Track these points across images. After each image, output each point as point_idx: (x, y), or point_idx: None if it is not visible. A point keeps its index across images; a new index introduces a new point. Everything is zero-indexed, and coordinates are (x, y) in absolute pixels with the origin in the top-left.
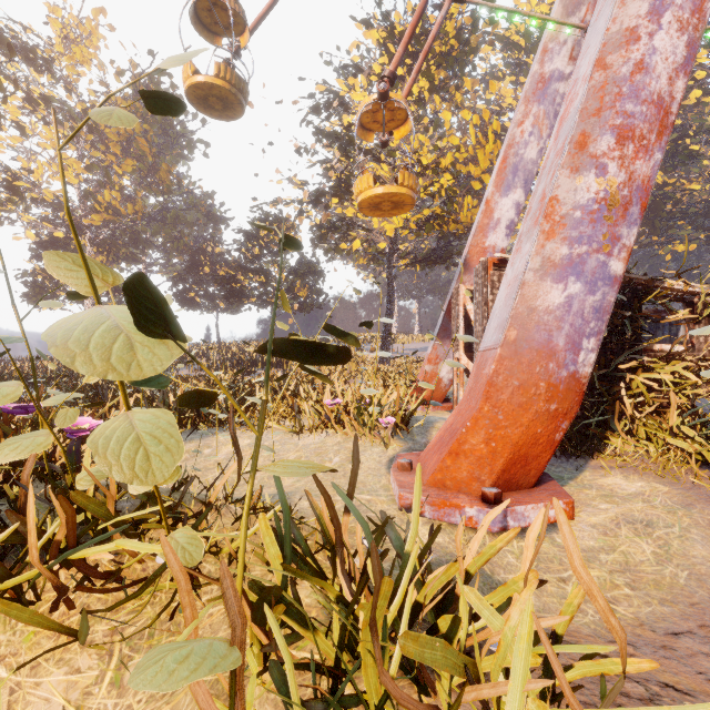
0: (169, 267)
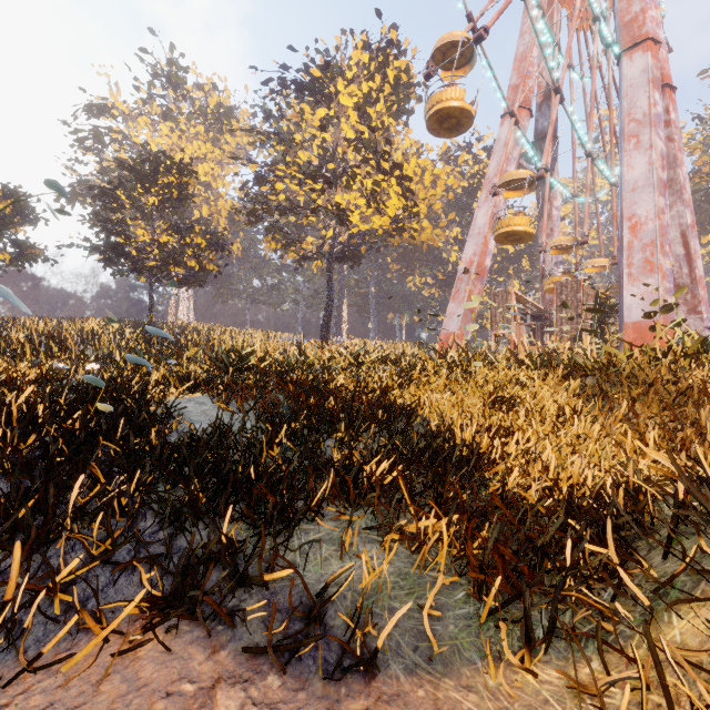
0: None
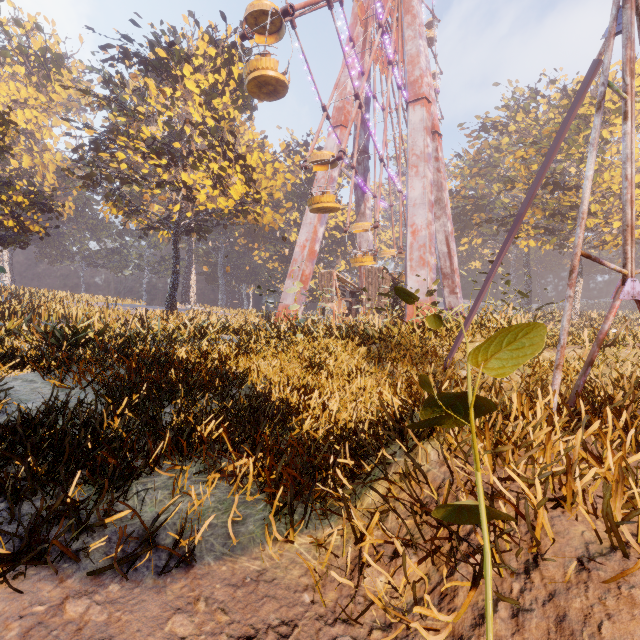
0: None
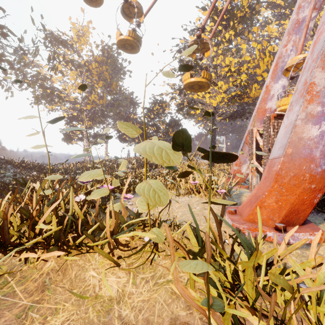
0: (115, 125)
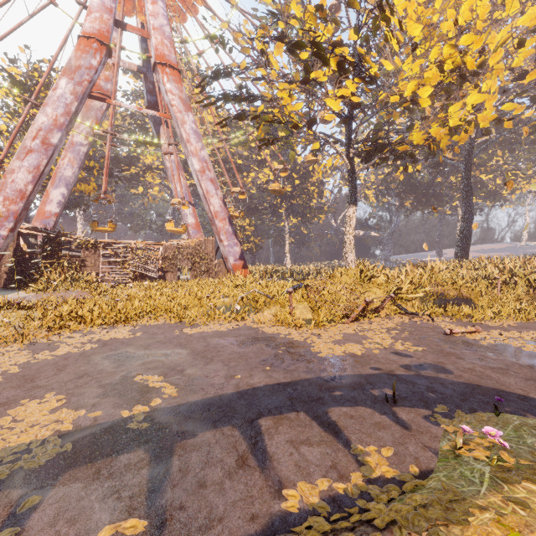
0: None
